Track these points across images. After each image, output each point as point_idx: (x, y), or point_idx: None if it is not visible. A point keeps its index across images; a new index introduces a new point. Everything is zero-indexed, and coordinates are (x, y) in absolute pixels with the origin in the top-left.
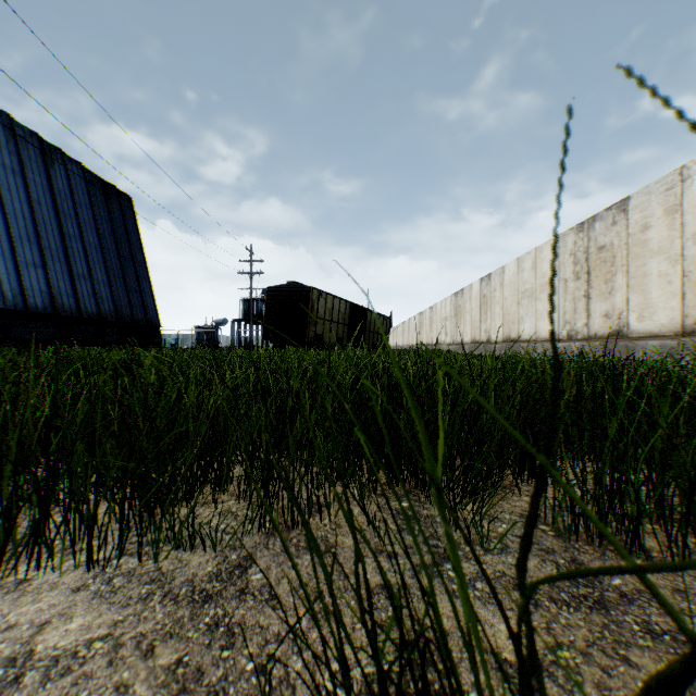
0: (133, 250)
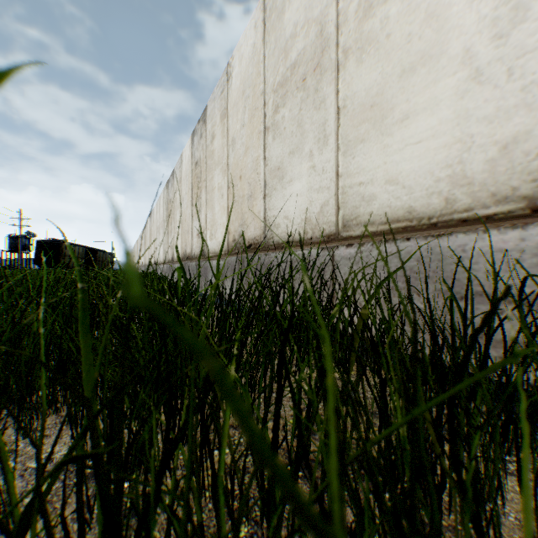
0: None
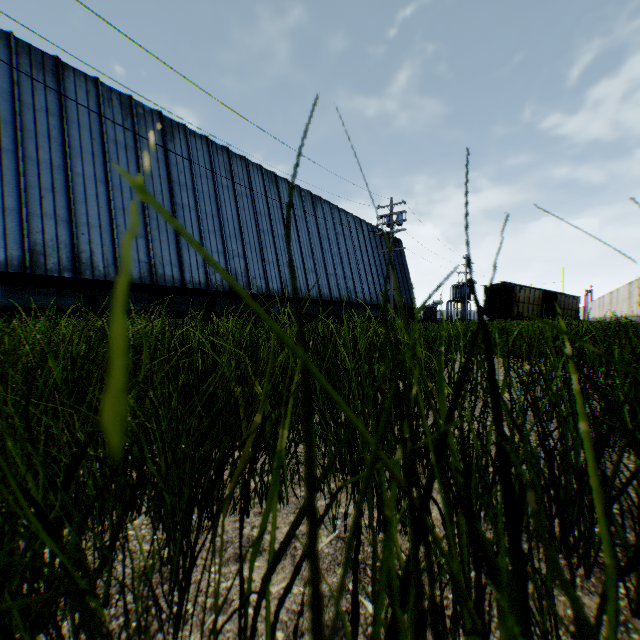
0: (404, 269)
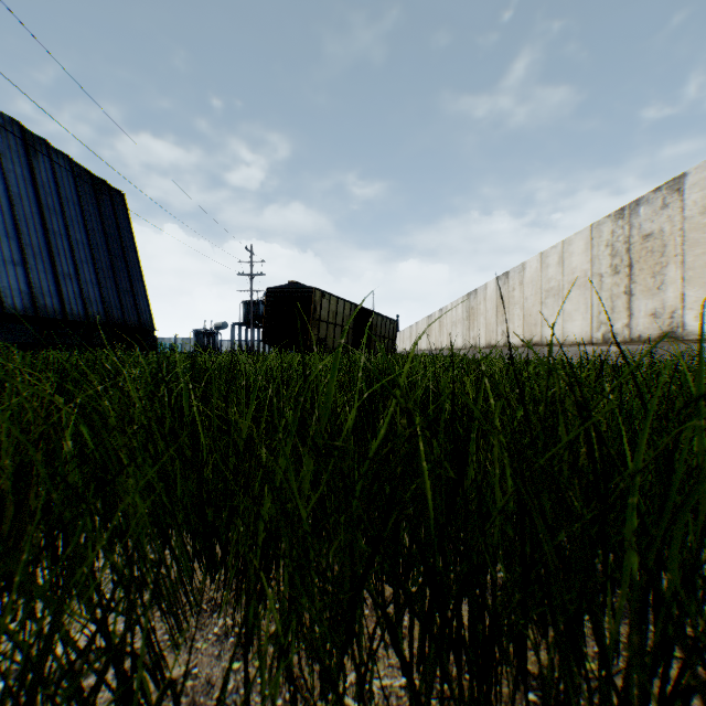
0: (125, 249)
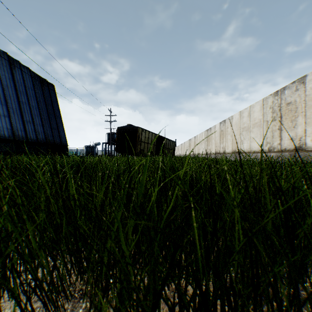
0: (54, 110)
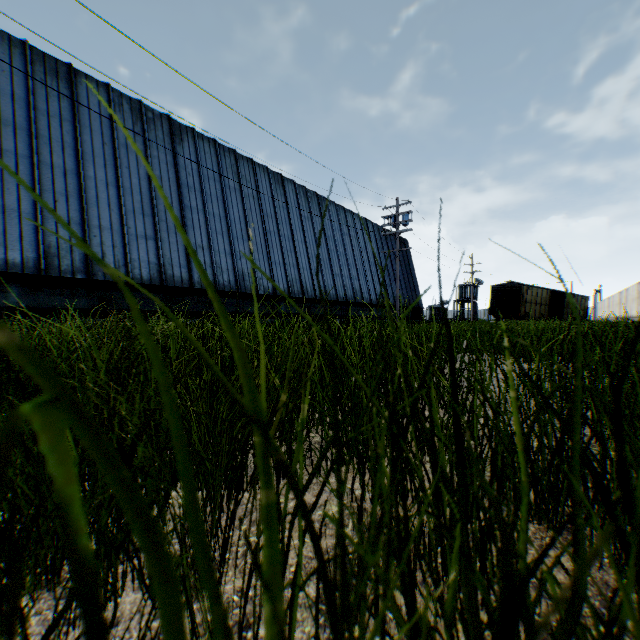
0: (410, 269)
